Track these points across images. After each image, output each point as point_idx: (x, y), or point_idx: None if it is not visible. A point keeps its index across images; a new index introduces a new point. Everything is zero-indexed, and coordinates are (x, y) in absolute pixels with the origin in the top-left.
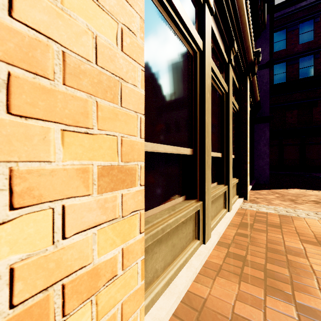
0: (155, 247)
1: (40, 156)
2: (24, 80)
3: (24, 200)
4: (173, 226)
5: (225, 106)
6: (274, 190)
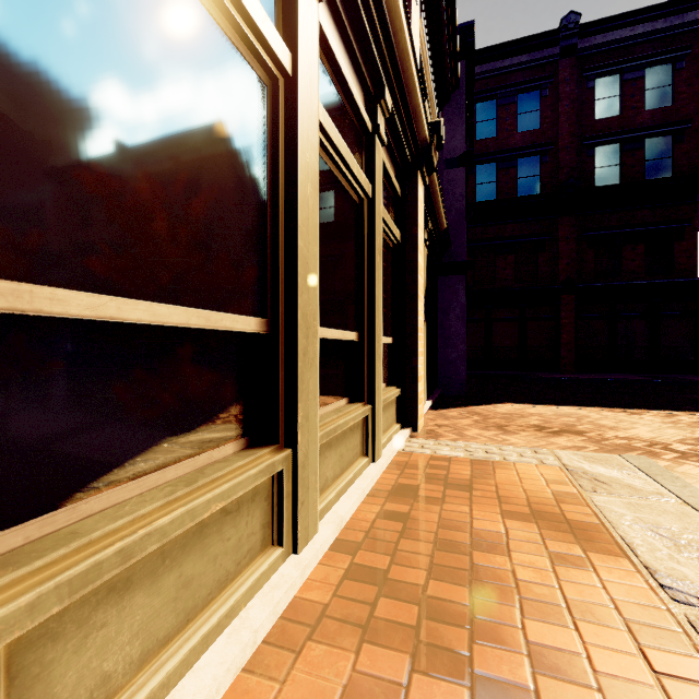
0: (98, 608)
1: None
2: None
3: None
4: (177, 532)
5: (367, 228)
6: (472, 408)
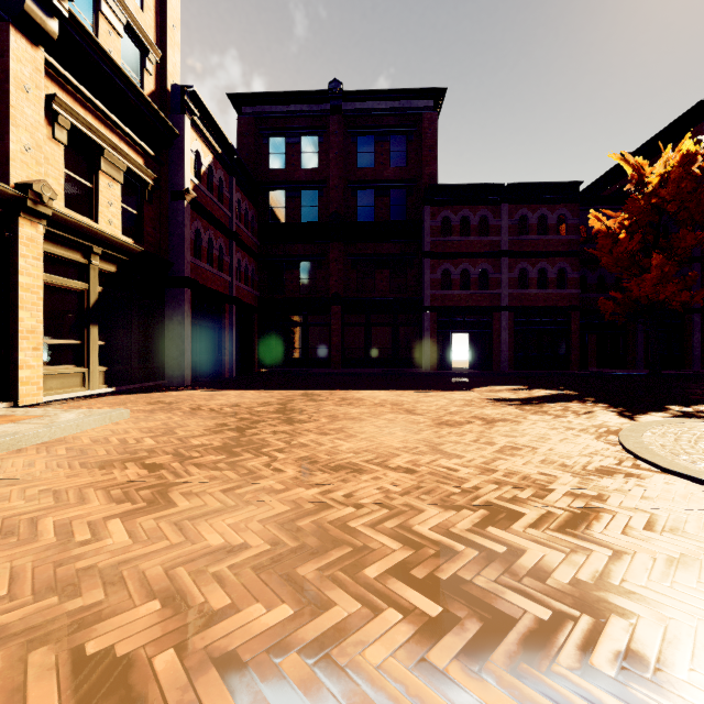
0: None
1: None
2: None
3: None
4: None
5: None
6: (158, 393)
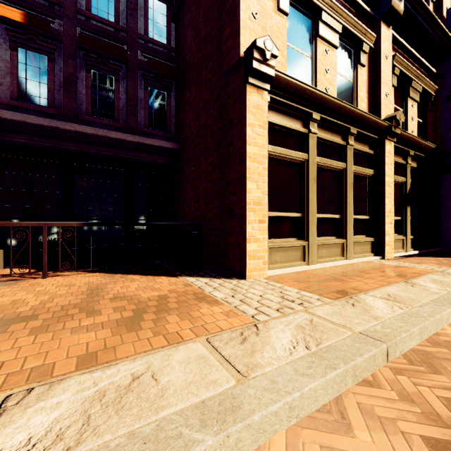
0: (275, 251)
1: (250, 217)
2: (249, 207)
3: (249, 223)
4: (284, 246)
5: (345, 178)
6: None
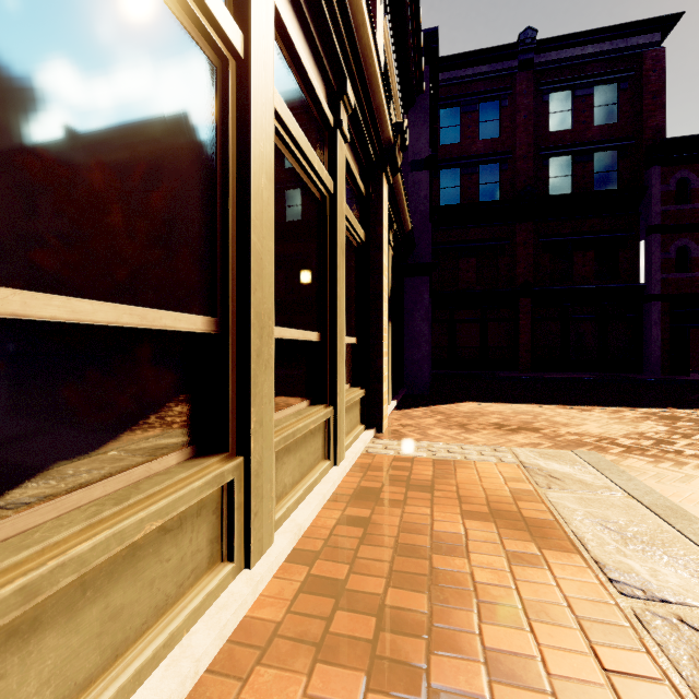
0: None
1: None
2: None
3: None
4: (100, 559)
5: (330, 226)
6: (435, 407)
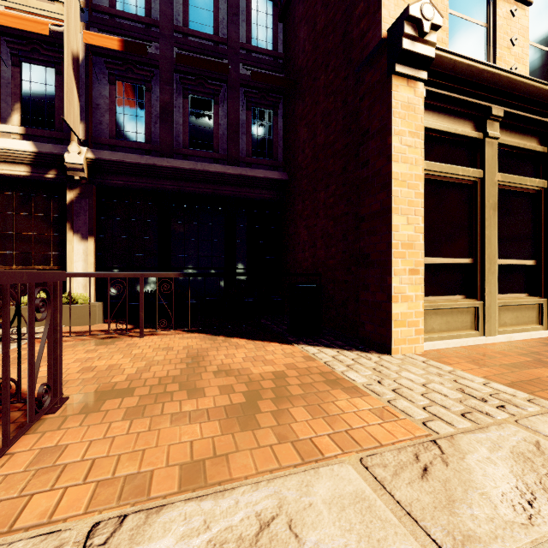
0: (432, 314)
1: (397, 266)
2: (395, 251)
3: (395, 274)
4: (446, 307)
5: (543, 204)
6: None
